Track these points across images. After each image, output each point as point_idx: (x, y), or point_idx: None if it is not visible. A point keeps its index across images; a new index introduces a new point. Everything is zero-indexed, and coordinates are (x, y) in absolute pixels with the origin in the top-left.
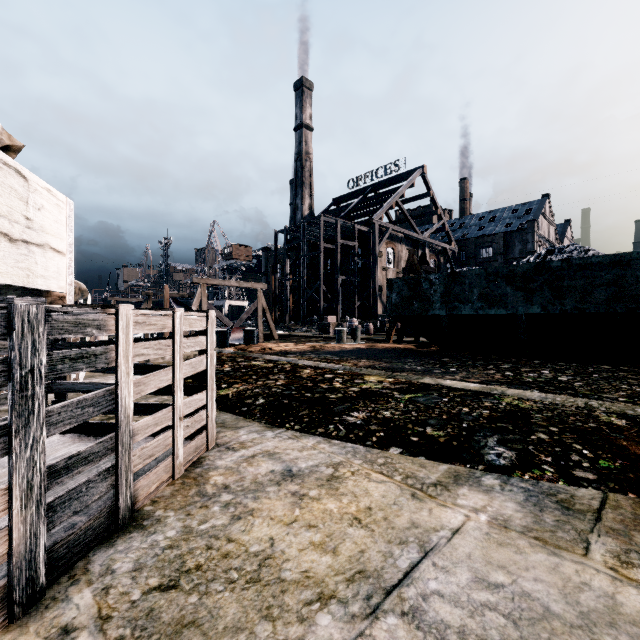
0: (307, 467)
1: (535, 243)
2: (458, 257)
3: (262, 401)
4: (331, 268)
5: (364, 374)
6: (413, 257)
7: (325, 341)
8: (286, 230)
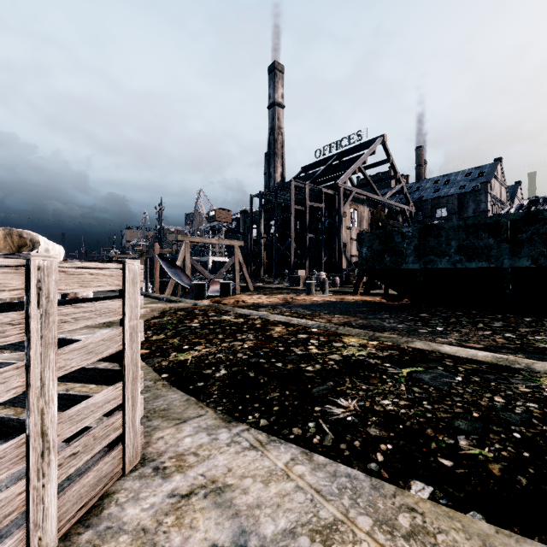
0: (275, 537)
1: (488, 203)
2: (415, 217)
3: (223, 372)
4: (300, 228)
5: (341, 334)
6: (380, 213)
7: (295, 293)
8: (261, 194)
